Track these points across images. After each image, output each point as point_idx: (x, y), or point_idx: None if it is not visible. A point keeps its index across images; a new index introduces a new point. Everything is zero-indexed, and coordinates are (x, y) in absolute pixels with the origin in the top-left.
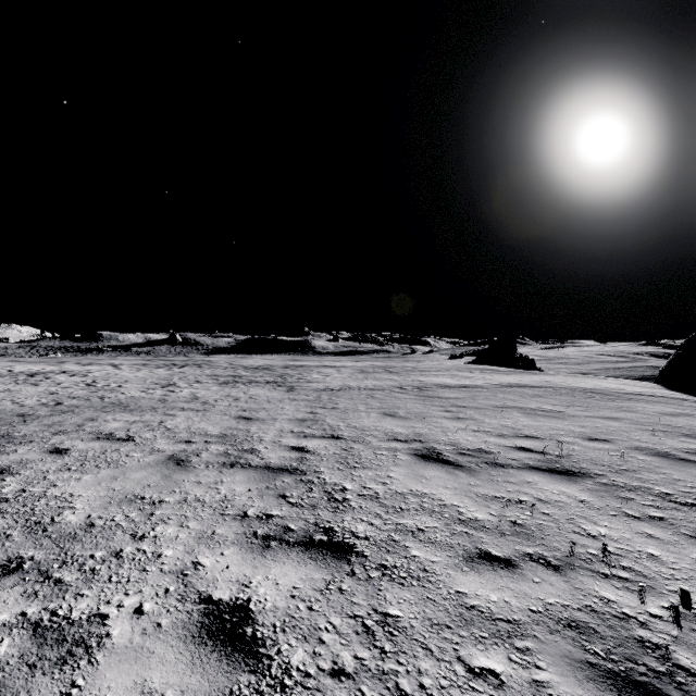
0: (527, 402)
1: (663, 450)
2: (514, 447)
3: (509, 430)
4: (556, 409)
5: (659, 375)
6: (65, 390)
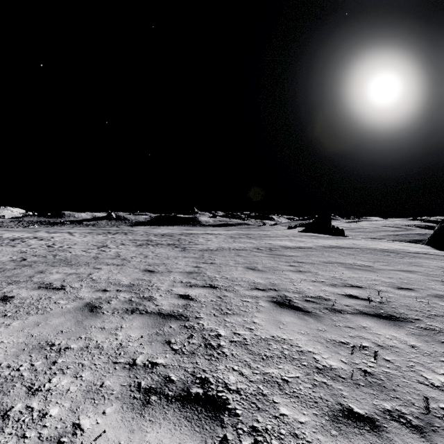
0: (346, 259)
1: None
2: (345, 295)
3: (338, 280)
4: (366, 264)
5: (429, 240)
6: (32, 250)
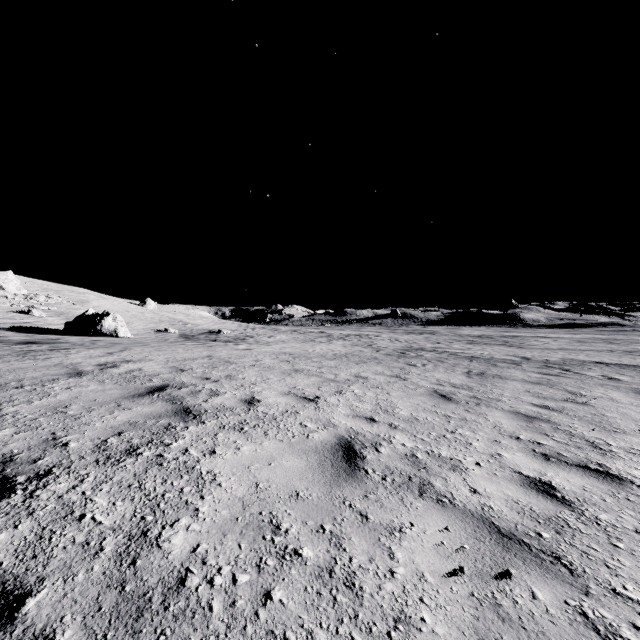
0: None
1: None
2: None
3: None
4: None
5: None
6: (396, 342)
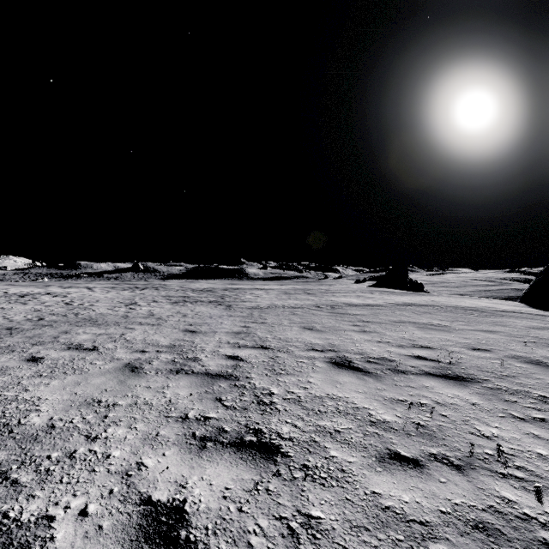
0: (420, 318)
1: (536, 359)
2: (412, 356)
3: (406, 341)
4: (443, 324)
5: (523, 296)
6: (48, 308)
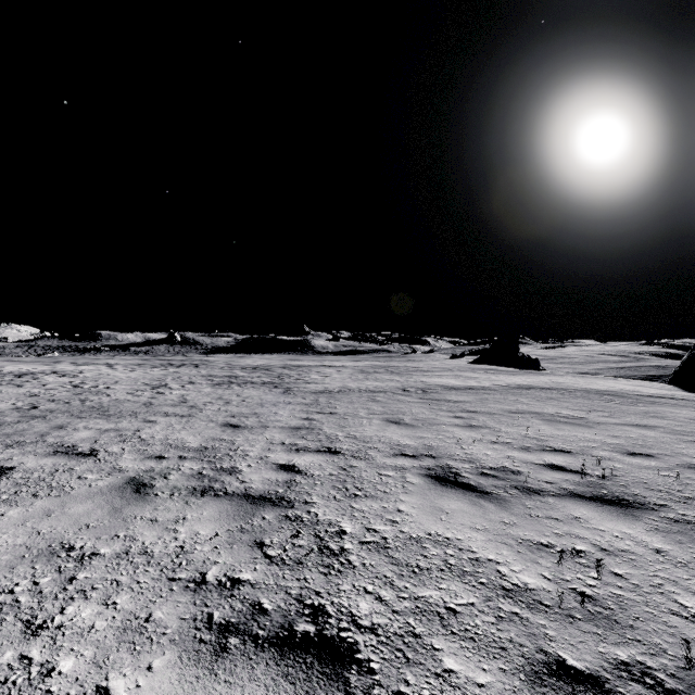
0: (543, 407)
1: None
2: (544, 465)
3: (532, 441)
4: (577, 415)
5: (673, 376)
6: (48, 392)
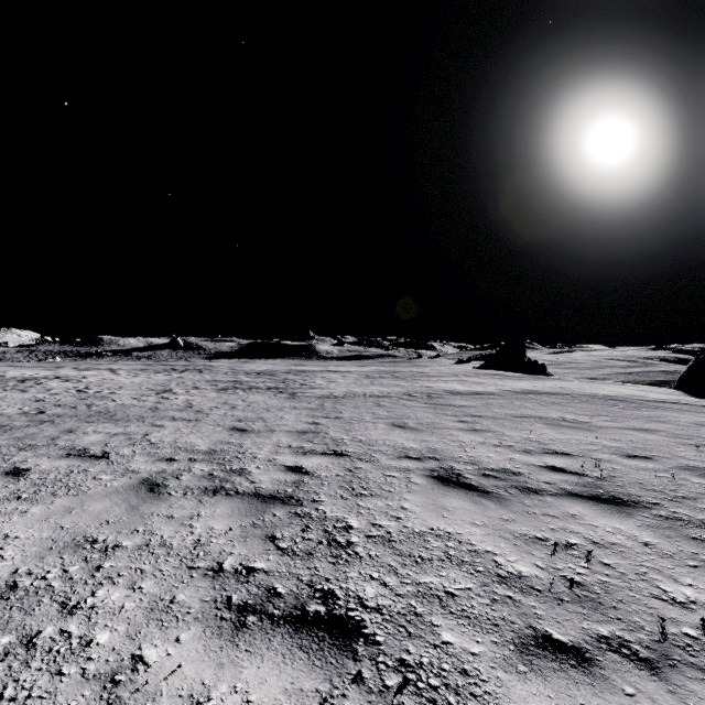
0: (547, 411)
1: None
2: (545, 466)
3: (534, 444)
4: (580, 419)
5: (679, 381)
6: (53, 397)
